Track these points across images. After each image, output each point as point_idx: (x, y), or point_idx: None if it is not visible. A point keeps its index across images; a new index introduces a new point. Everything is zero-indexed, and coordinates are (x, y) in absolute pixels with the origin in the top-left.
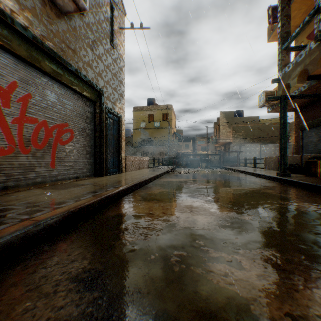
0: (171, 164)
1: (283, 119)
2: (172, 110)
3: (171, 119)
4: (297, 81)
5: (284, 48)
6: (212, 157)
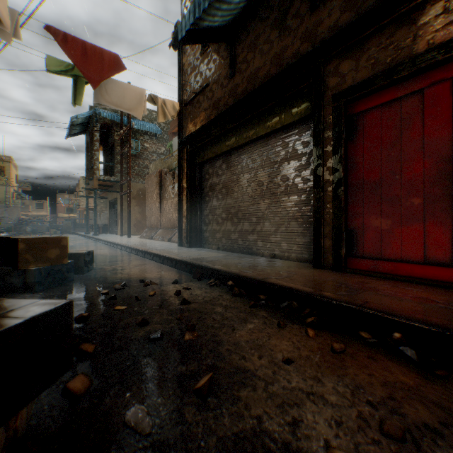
0: (13, 231)
1: (87, 207)
2: (13, 163)
3: (12, 175)
4: (88, 193)
5: (87, 174)
6: (65, 224)
